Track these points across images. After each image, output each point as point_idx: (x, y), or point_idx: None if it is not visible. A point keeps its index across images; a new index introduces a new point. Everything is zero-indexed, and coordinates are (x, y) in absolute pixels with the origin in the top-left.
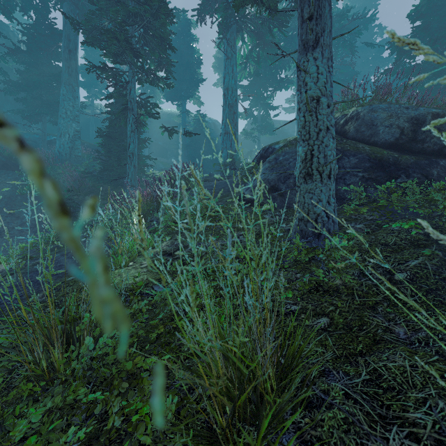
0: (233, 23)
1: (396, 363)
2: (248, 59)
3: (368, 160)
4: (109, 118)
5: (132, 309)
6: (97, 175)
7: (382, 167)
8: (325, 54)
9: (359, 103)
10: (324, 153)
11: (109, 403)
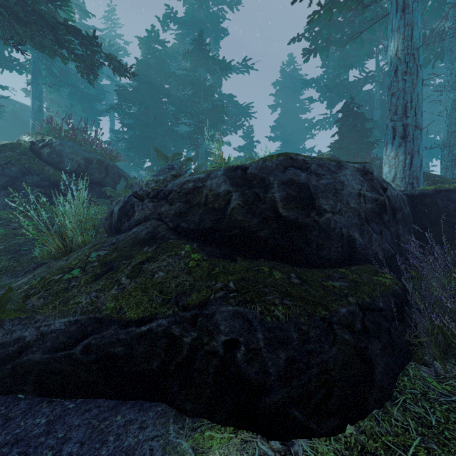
0: None
1: None
2: None
3: (49, 181)
4: None
5: None
6: None
7: (57, 187)
8: None
9: (58, 134)
10: None
11: None
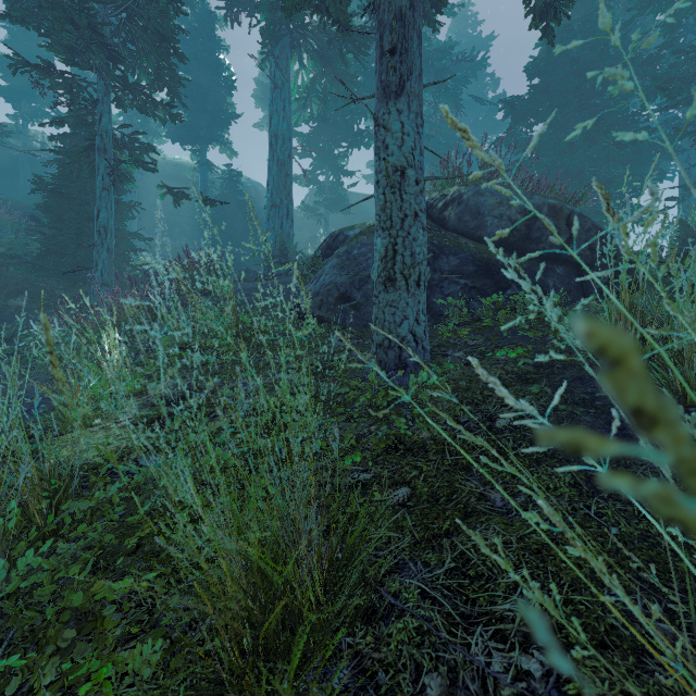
0: (284, 33)
1: (487, 541)
2: (309, 94)
3: (473, 262)
4: (59, 161)
5: (91, 501)
6: (33, 262)
7: (489, 273)
8: (413, 107)
9: (462, 181)
10: (411, 250)
11: (35, 673)
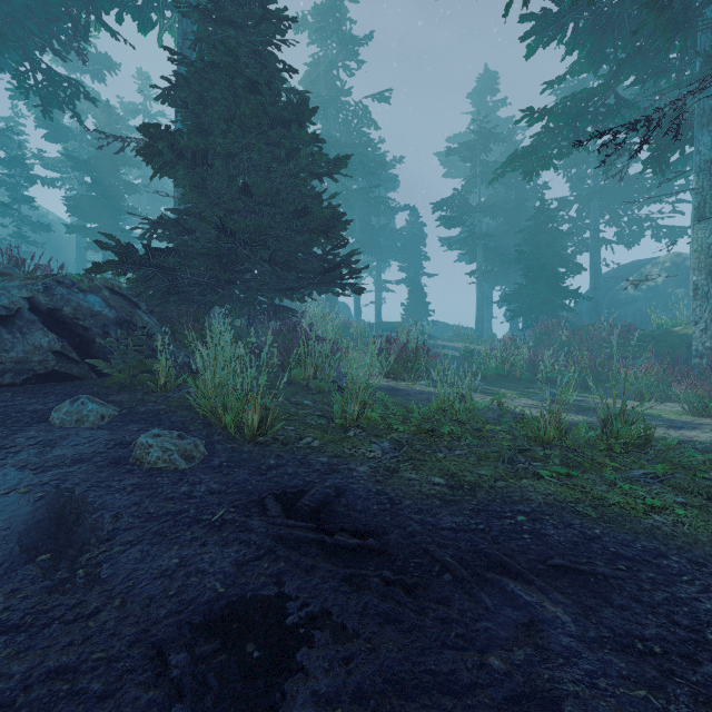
0: None
1: None
2: None
3: None
4: None
5: None
6: None
7: None
8: None
9: None
10: None
11: None
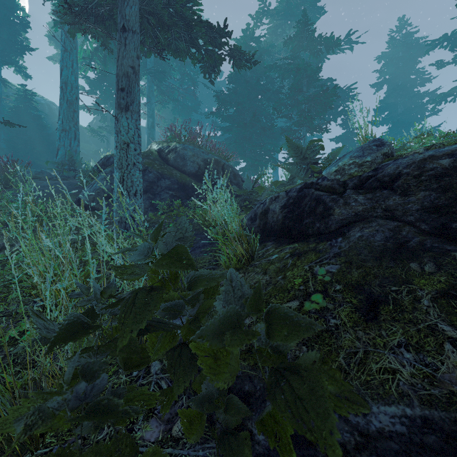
0: None
1: None
2: (93, 56)
3: (177, 183)
4: None
5: None
6: None
7: (184, 189)
8: (134, 117)
9: (179, 140)
10: (133, 179)
11: None
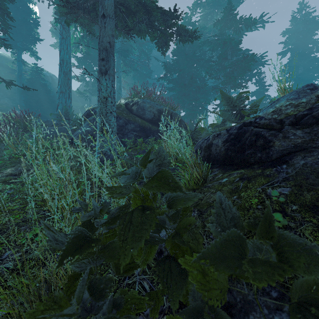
0: None
1: None
2: (80, 41)
3: (139, 127)
4: None
5: None
6: None
7: (144, 131)
8: (111, 78)
9: (140, 96)
10: (110, 123)
11: None
